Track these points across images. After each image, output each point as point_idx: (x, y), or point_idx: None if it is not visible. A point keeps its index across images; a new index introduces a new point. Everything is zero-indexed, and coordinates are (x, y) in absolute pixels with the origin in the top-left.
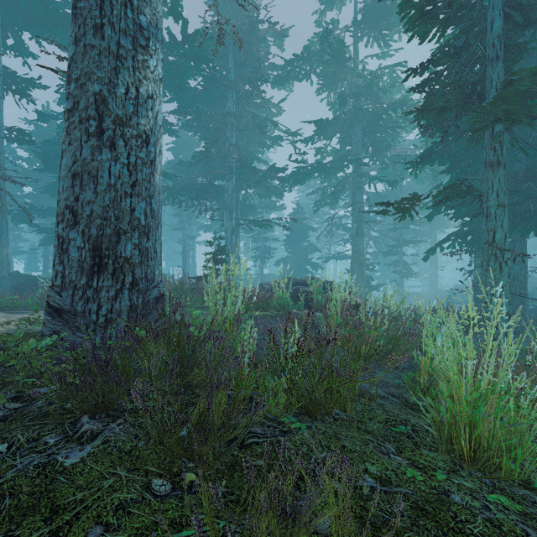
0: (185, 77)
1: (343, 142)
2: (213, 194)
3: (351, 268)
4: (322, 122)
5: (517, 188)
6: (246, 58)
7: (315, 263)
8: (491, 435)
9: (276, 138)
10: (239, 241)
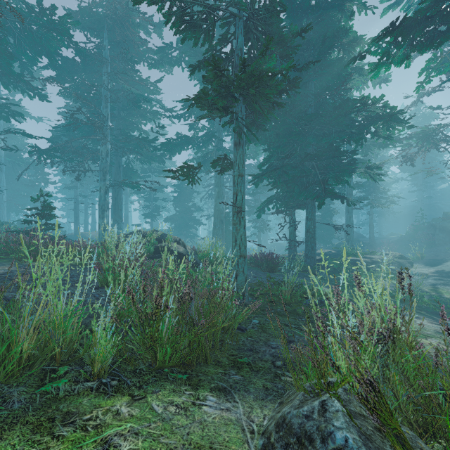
0: (49, 47)
1: (211, 121)
2: (89, 157)
3: (214, 224)
4: (187, 102)
5: (297, 165)
6: (121, 39)
7: (198, 220)
8: (20, 348)
9: (154, 112)
10: (121, 200)
